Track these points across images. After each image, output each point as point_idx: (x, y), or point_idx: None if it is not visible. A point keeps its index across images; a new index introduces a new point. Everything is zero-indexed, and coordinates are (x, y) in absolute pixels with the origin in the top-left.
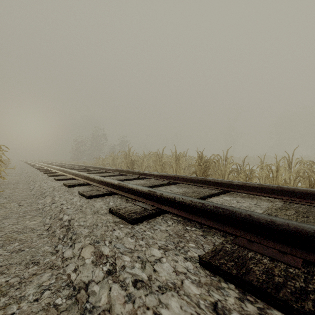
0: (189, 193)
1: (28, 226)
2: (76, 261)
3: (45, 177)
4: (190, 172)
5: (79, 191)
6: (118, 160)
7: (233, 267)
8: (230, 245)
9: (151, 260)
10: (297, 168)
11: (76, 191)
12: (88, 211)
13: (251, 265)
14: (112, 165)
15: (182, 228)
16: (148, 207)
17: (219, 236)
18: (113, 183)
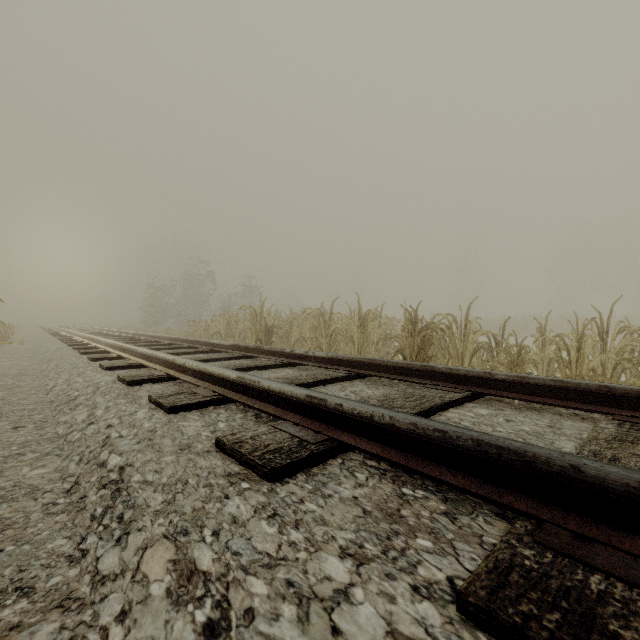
0: (396, 399)
1: (25, 482)
2: (127, 588)
3: (81, 362)
4: (389, 350)
5: (151, 396)
6: (239, 325)
7: (562, 629)
8: (531, 551)
9: (325, 595)
10: (620, 343)
11: (144, 395)
12: (168, 444)
13: (611, 623)
14: (227, 335)
15: (393, 492)
16: (308, 437)
17: (489, 515)
18: (228, 377)
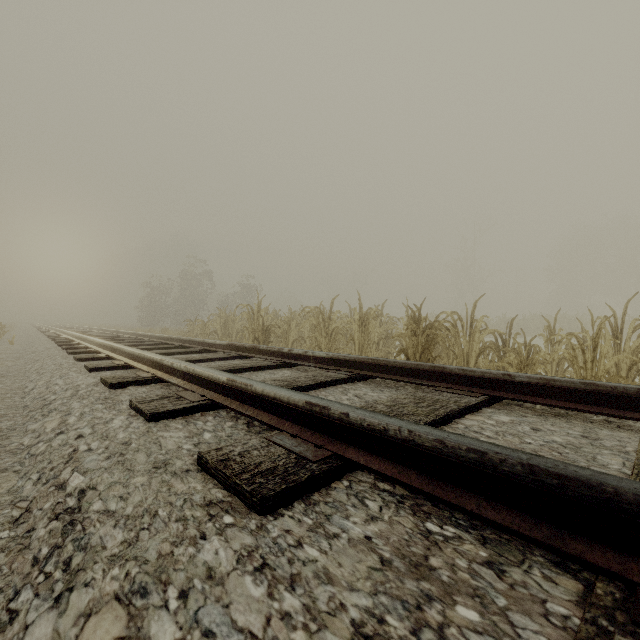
0: (406, 404)
1: None
2: None
3: (66, 362)
4: (390, 349)
5: (131, 400)
6: (236, 324)
7: None
8: None
9: None
10: (636, 342)
11: (125, 399)
12: (142, 461)
13: None
14: (224, 335)
15: (416, 529)
16: (307, 453)
17: (547, 566)
18: (217, 379)
